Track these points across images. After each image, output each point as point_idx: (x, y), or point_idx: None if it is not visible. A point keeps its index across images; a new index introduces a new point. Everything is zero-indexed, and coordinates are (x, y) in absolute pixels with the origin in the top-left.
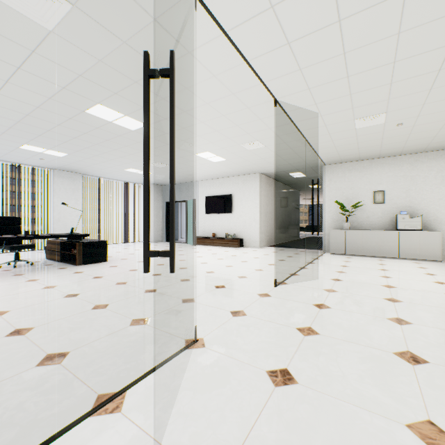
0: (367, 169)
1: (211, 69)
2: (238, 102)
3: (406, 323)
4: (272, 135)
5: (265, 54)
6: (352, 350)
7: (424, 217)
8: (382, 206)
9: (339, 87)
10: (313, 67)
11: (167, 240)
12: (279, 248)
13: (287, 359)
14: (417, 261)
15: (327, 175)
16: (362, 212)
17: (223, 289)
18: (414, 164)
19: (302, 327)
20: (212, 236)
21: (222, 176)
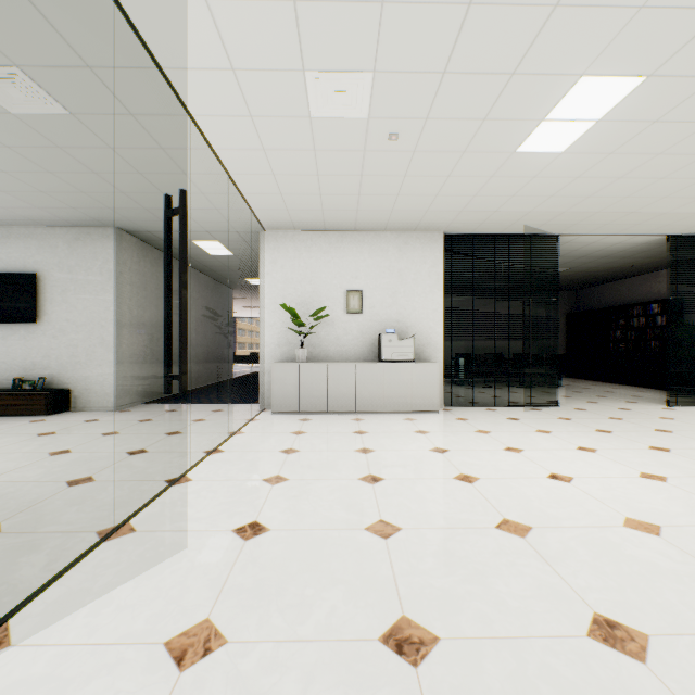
0: (337, 248)
1: None
2: None
3: None
4: (64, 55)
5: None
6: None
7: (416, 339)
8: (360, 319)
9: None
10: None
11: None
12: (168, 406)
13: None
14: (409, 414)
15: (268, 251)
16: (329, 328)
17: None
18: (404, 249)
19: None
20: None
21: (0, 221)
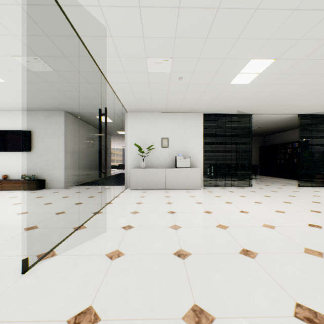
0: (158, 120)
1: None
2: None
3: (208, 323)
4: (57, 53)
5: None
6: None
7: (191, 158)
8: (167, 150)
9: None
10: None
11: None
12: (86, 187)
13: None
14: (188, 190)
15: (128, 121)
16: (154, 154)
17: None
18: (186, 120)
19: None
20: (2, 178)
21: (16, 109)
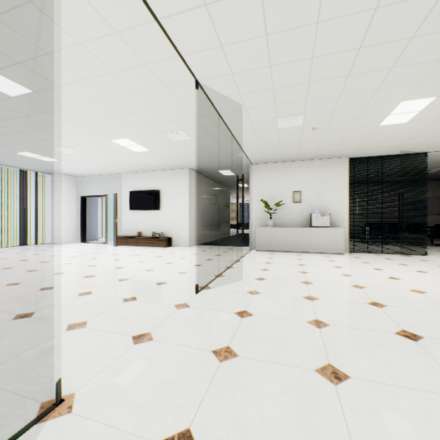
0: (288, 170)
1: (110, 20)
2: (154, 77)
3: (324, 325)
4: (198, 126)
5: (179, 14)
6: (273, 375)
7: (332, 215)
8: (300, 205)
9: (262, 77)
10: (235, 46)
11: (82, 240)
12: (209, 246)
13: (193, 410)
14: (327, 254)
15: (253, 174)
16: (284, 210)
17: (133, 302)
18: (324, 168)
19: (219, 348)
20: (137, 235)
21: (148, 170)
